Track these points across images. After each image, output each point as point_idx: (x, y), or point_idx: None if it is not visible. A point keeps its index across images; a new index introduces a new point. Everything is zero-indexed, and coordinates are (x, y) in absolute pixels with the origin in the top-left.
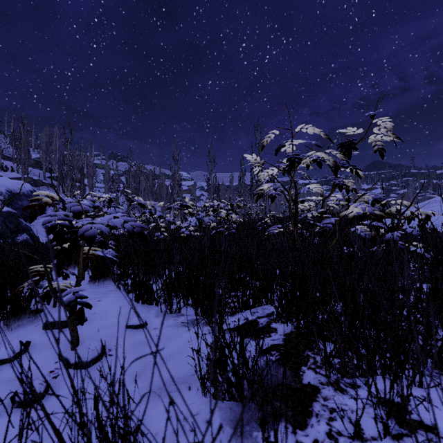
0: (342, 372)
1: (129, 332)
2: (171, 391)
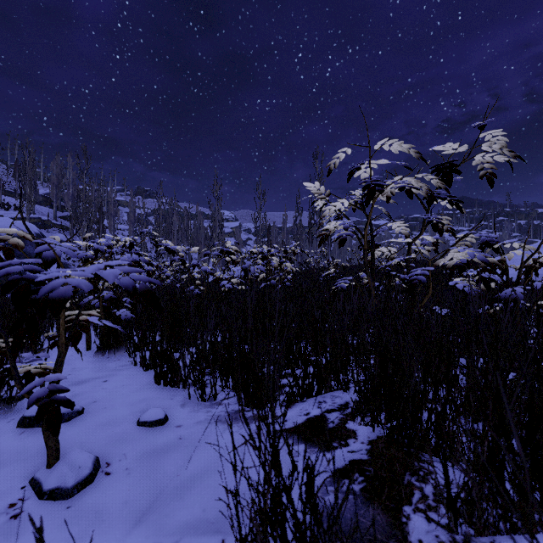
0: (478, 526)
1: (141, 433)
2: None
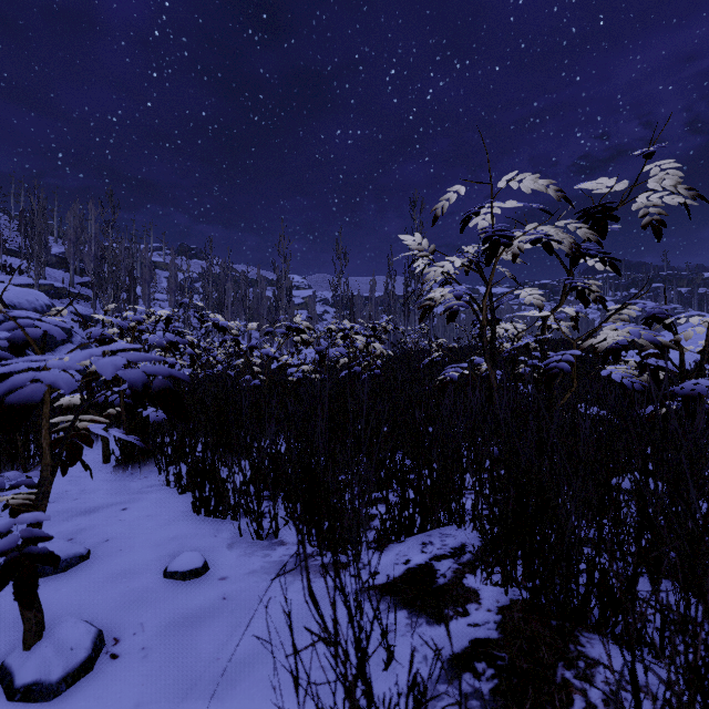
0: None
1: (168, 589)
2: None
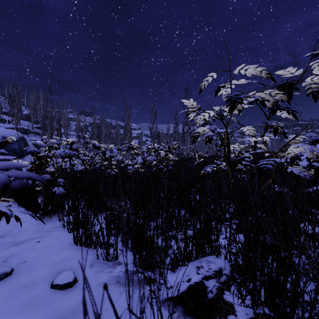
0: None
1: (51, 296)
2: None
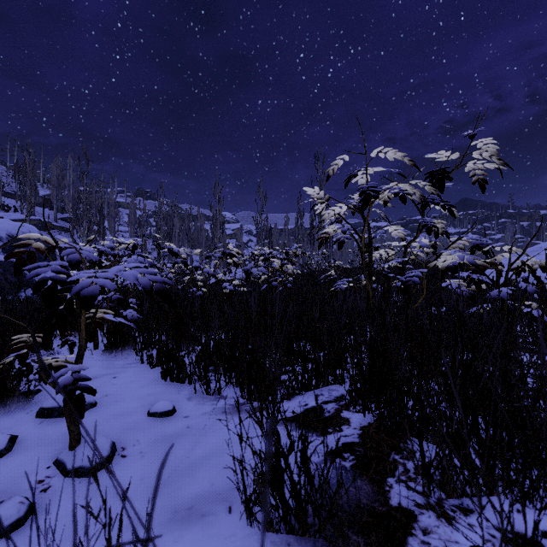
0: (448, 489)
1: (151, 422)
2: (204, 514)
